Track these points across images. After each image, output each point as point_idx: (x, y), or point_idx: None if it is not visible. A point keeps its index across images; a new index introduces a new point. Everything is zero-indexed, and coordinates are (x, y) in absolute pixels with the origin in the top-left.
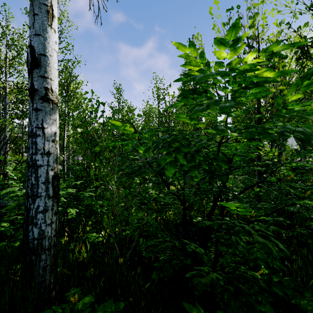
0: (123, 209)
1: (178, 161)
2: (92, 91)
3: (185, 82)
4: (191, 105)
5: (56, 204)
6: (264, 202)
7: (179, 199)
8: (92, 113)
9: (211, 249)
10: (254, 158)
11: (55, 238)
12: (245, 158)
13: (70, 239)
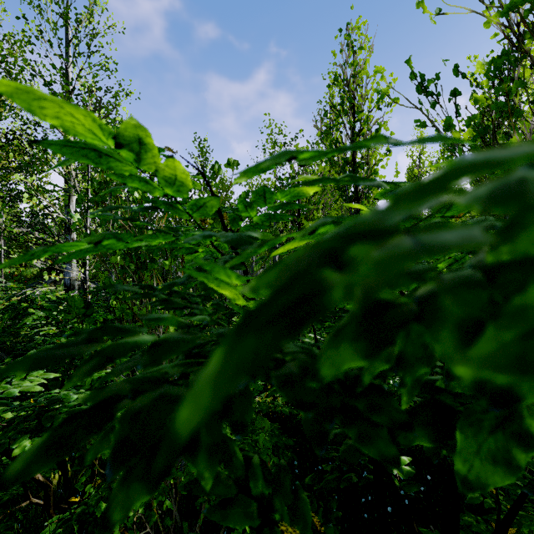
0: None
1: None
2: None
3: None
4: None
5: None
6: None
7: None
8: None
9: None
10: None
11: None
12: None
13: (48, 502)
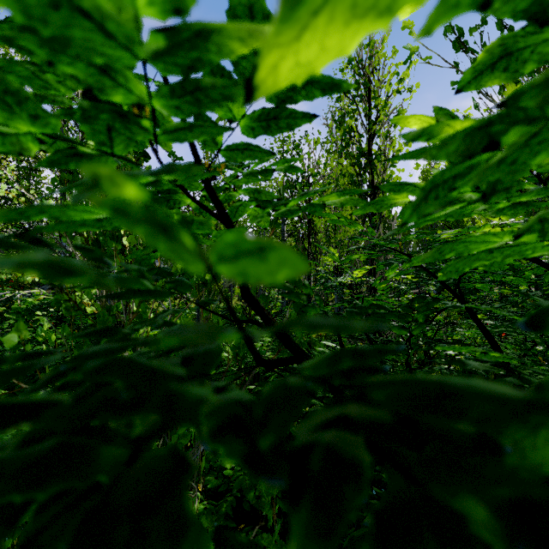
0: None
1: None
2: None
3: None
4: None
5: None
6: None
7: None
8: None
9: None
10: None
11: None
12: None
13: None
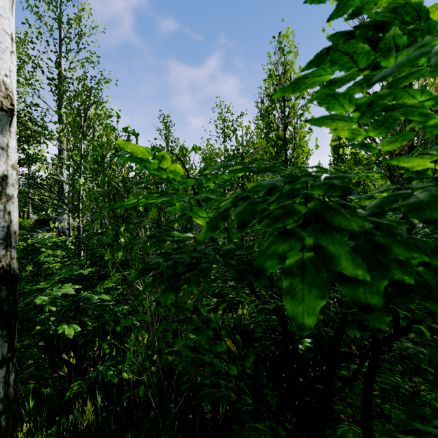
0: (165, 328)
1: (333, 265)
2: (118, 114)
3: (338, 8)
4: (348, 89)
5: (5, 340)
6: (418, 304)
7: (276, 313)
8: (117, 151)
9: (335, 406)
10: (421, 229)
11: (5, 417)
12: (434, 234)
13: (71, 374)
